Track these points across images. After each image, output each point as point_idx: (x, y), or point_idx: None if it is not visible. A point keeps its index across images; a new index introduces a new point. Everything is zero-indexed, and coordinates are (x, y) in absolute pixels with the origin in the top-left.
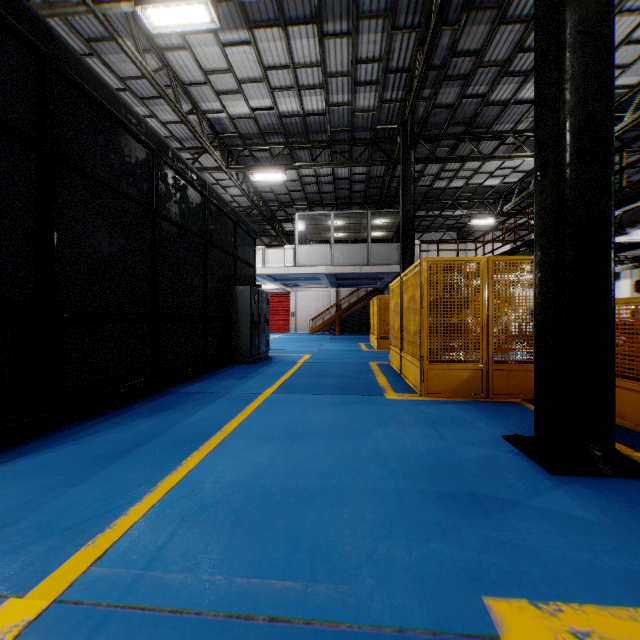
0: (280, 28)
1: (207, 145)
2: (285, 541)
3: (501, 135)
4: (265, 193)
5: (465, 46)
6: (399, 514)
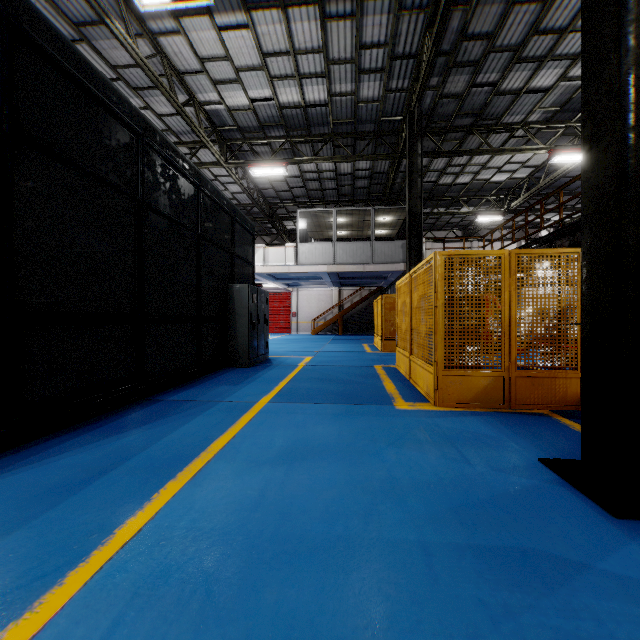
0: (279, 10)
1: (204, 138)
2: (272, 636)
3: (511, 127)
4: (266, 190)
5: (476, 29)
6: (429, 585)
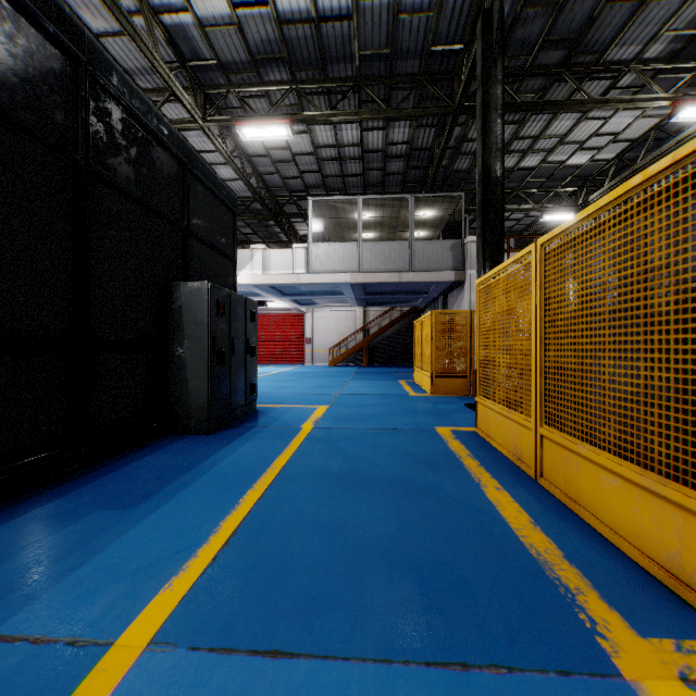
0: None
1: (163, 69)
2: None
3: (618, 67)
4: (268, 176)
5: None
6: None
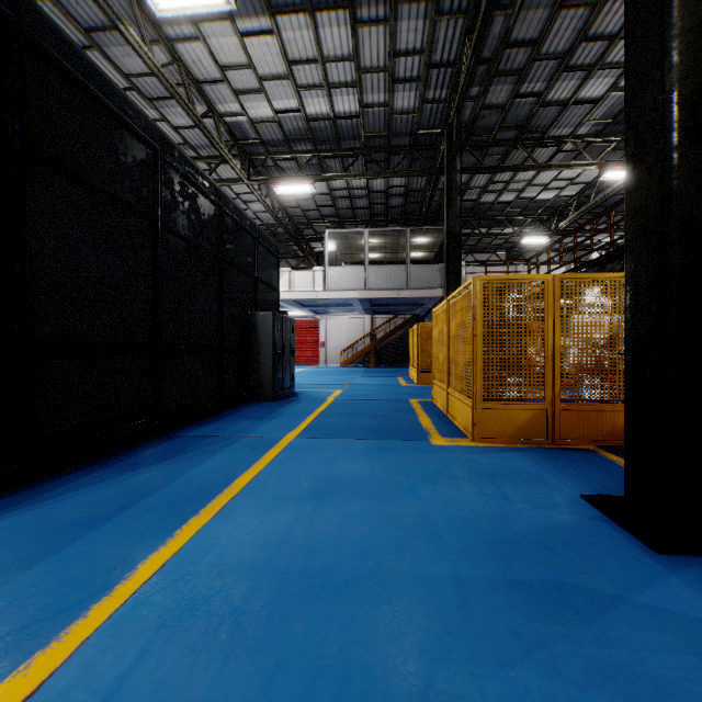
0: (307, 14)
1: (225, 153)
2: (302, 665)
3: (558, 141)
4: (291, 209)
5: (520, 35)
6: (461, 617)
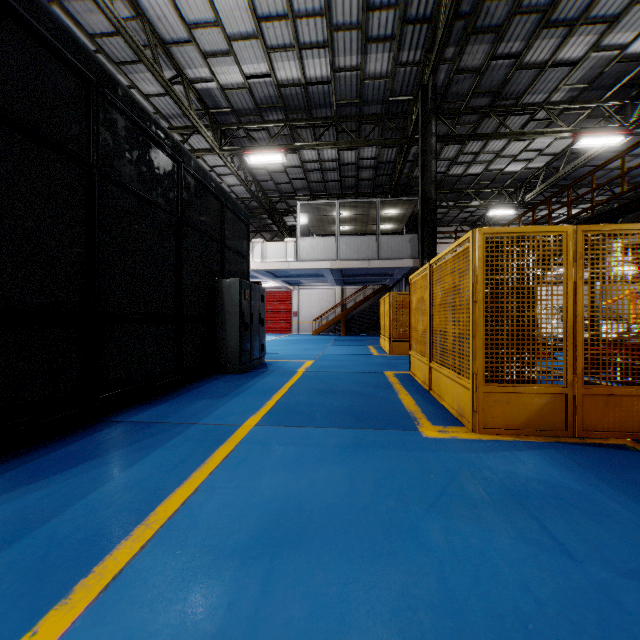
0: None
1: (195, 120)
2: None
3: (532, 108)
4: (264, 182)
5: None
6: None
